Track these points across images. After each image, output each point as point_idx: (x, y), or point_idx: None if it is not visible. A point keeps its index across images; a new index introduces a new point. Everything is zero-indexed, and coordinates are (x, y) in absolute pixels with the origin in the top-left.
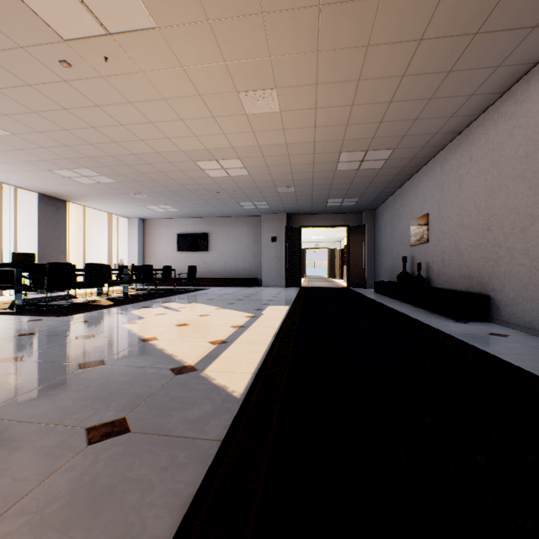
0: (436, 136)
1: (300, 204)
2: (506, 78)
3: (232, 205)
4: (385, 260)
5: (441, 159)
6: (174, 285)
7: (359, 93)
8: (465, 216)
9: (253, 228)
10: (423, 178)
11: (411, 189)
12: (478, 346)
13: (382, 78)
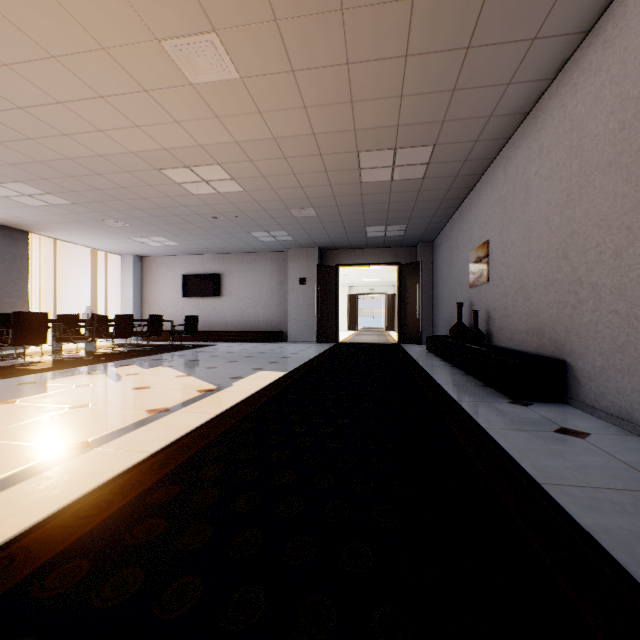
0: (492, 120)
1: (331, 234)
2: (588, 0)
3: (242, 236)
4: (442, 308)
5: (504, 160)
6: (171, 341)
7: (350, 37)
8: (533, 239)
9: (278, 267)
10: (482, 191)
11: (469, 209)
12: (526, 462)
13: (380, 5)
